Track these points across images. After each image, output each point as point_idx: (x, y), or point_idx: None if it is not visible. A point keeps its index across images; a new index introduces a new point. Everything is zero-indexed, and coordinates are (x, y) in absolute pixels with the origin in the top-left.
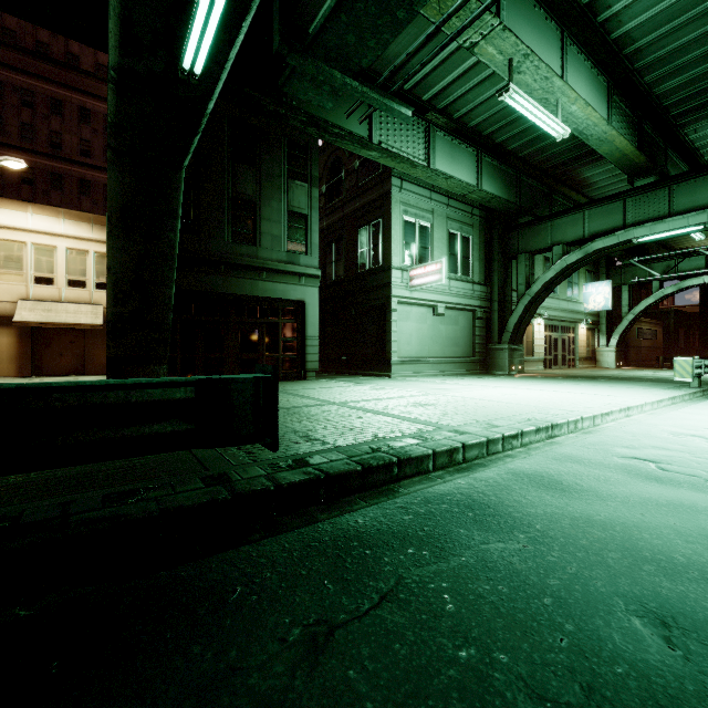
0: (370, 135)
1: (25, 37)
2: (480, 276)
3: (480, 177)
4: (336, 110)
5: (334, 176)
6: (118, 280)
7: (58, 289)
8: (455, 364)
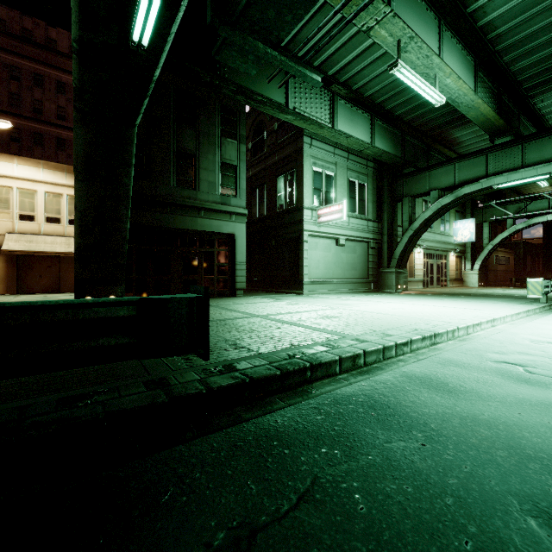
0: (286, 102)
1: (14, 25)
2: (373, 214)
3: (373, 136)
4: (260, 81)
5: (258, 135)
6: (83, 216)
7: (38, 224)
8: (353, 284)
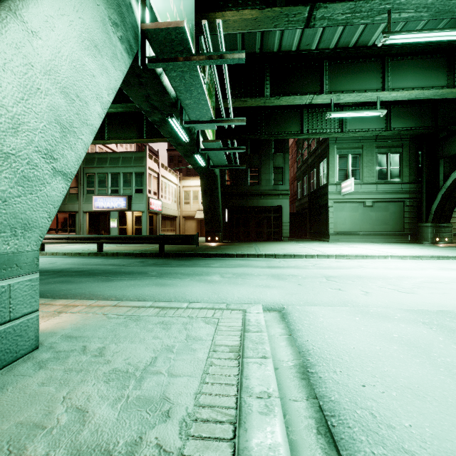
0: (301, 129)
1: None
2: (410, 177)
3: (389, 121)
4: (283, 125)
5: None
6: (205, 208)
7: None
8: (383, 236)
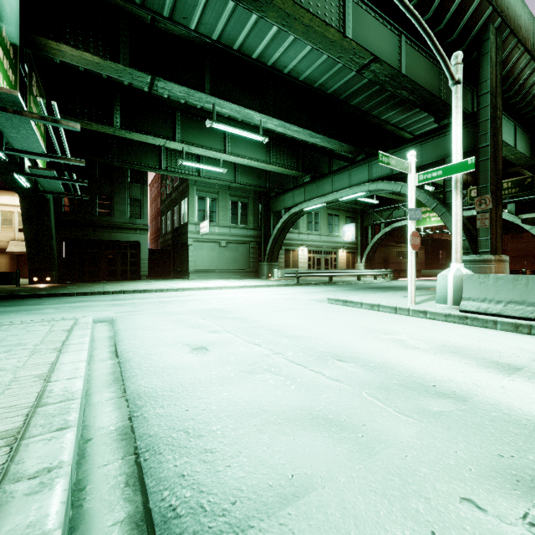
0: (160, 164)
1: None
2: (254, 224)
3: (237, 175)
4: (140, 156)
5: None
6: (29, 239)
7: None
8: (235, 273)
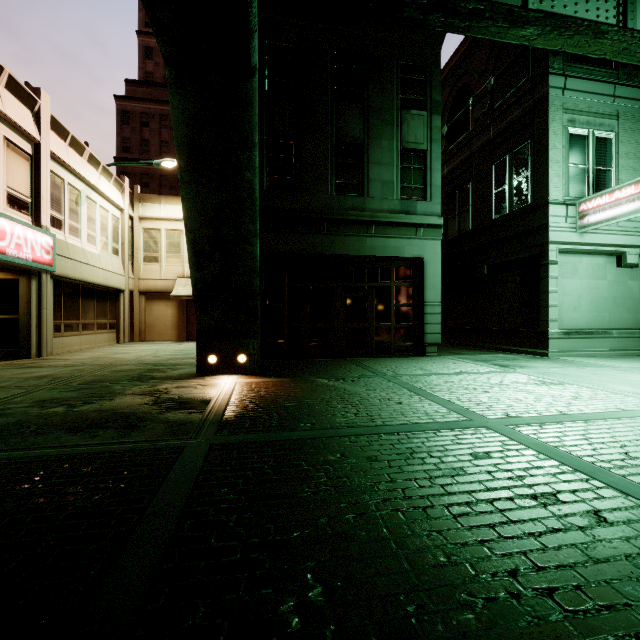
0: (522, 5)
1: None
2: None
3: None
4: None
5: (458, 110)
6: (196, 239)
7: None
8: None
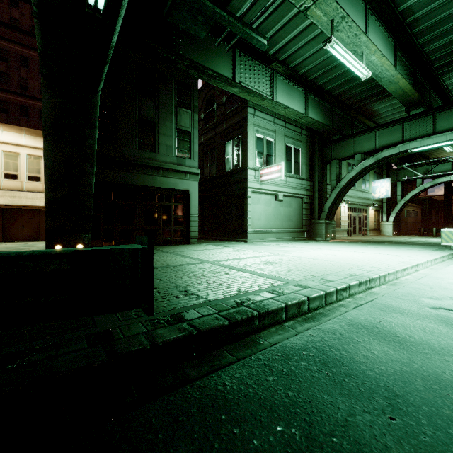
0: (233, 77)
1: (3, 14)
2: (306, 174)
3: (307, 108)
4: (210, 58)
5: (209, 107)
6: (52, 173)
7: (20, 182)
8: (290, 233)
